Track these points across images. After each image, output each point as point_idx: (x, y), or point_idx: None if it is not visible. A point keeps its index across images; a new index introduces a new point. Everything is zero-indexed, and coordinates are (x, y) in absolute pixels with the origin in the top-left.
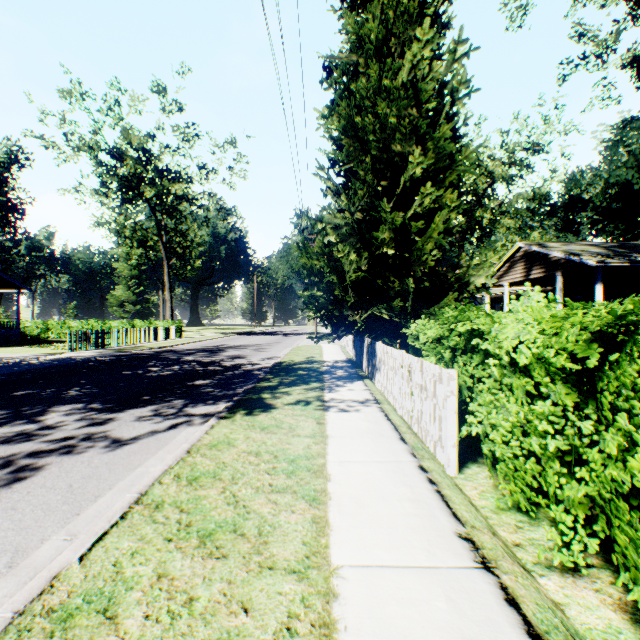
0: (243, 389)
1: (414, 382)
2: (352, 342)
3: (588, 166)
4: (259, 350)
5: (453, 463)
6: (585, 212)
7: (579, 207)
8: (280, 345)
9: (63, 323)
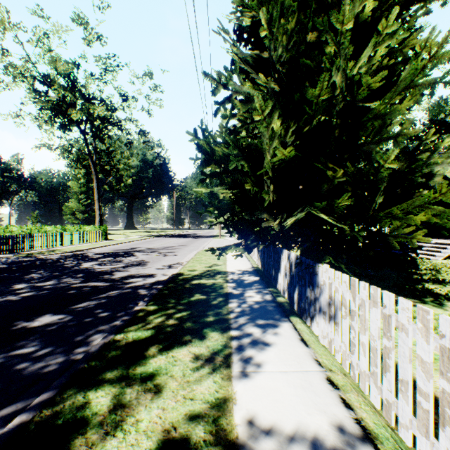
0: (89, 347)
1: None
2: (257, 249)
3: (449, 95)
4: (165, 254)
5: None
6: (447, 134)
7: (441, 130)
8: (187, 248)
9: (5, 228)
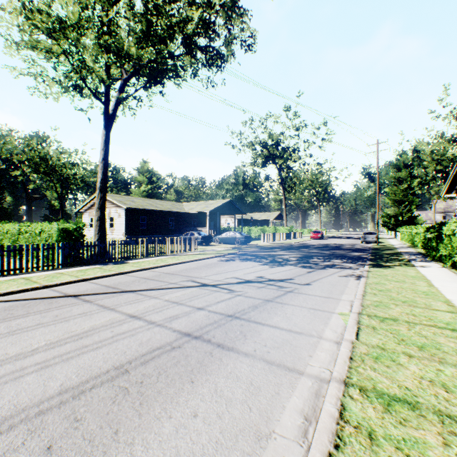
0: None
1: (398, 235)
2: (393, 234)
3: None
4: None
5: (399, 240)
6: None
7: None
8: None
9: None
